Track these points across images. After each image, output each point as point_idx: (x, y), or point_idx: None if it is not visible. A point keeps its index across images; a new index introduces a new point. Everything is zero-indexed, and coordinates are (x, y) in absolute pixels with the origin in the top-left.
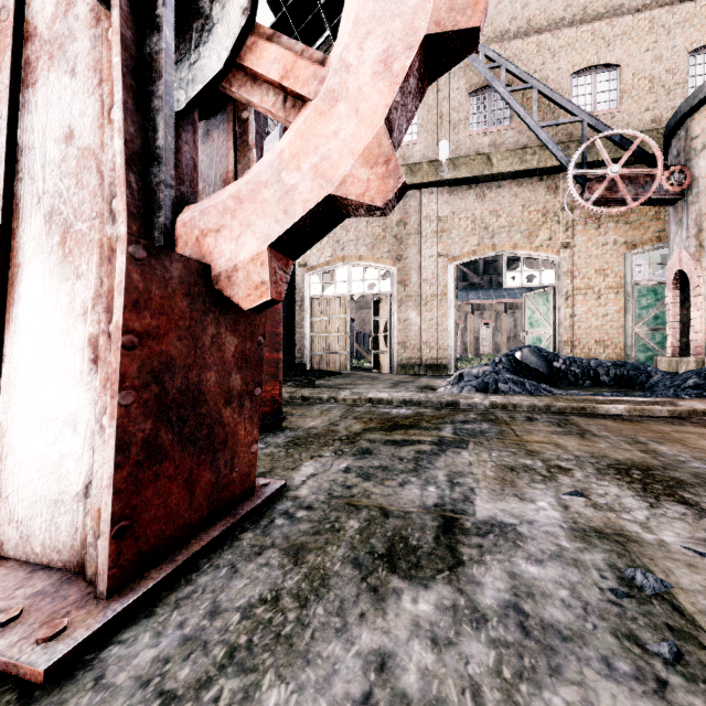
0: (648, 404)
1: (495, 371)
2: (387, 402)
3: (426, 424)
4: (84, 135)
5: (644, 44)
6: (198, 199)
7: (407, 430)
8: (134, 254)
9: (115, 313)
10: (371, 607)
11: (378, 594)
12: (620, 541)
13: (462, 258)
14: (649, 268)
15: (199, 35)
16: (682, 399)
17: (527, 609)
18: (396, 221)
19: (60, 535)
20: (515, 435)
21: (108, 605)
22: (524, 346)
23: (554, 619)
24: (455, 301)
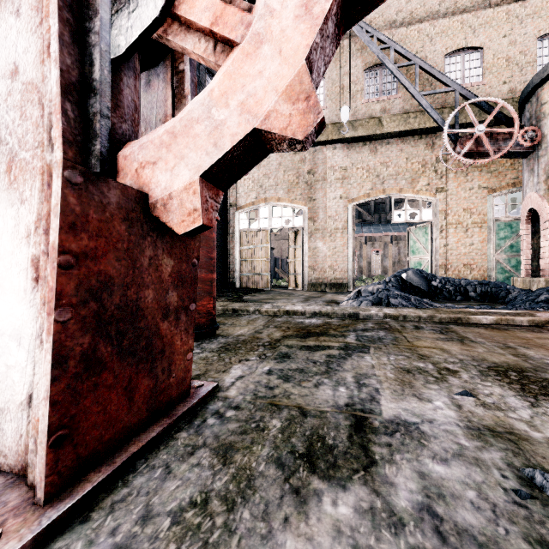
0: (511, 315)
1: (387, 288)
2: (301, 313)
3: (333, 331)
4: (27, 70)
5: (502, 31)
6: (139, 137)
7: (318, 337)
8: (70, 178)
9: (51, 234)
10: (294, 510)
11: (300, 495)
12: (512, 439)
13: (359, 200)
14: (506, 207)
15: None
16: (538, 311)
17: (440, 512)
18: (307, 170)
19: (6, 441)
20: (407, 341)
21: (44, 511)
22: (408, 269)
23: (467, 523)
24: (353, 233)
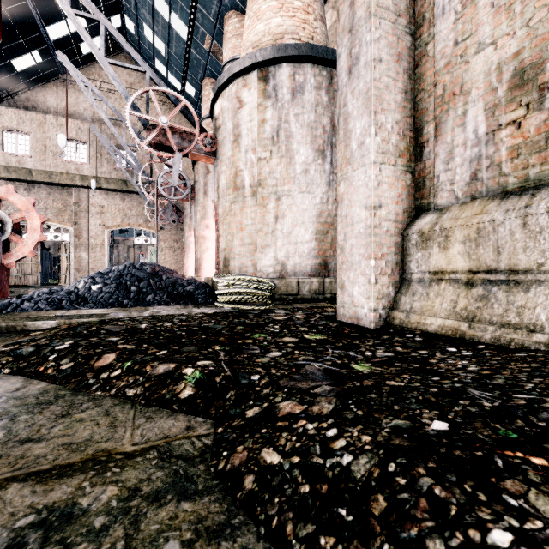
0: None
1: None
2: None
3: None
4: None
5: None
6: None
7: None
8: None
9: None
10: None
11: None
12: None
13: (113, 228)
14: None
15: (3, 235)
16: None
17: None
18: (73, 203)
19: None
20: None
21: None
22: None
23: None
24: (109, 248)
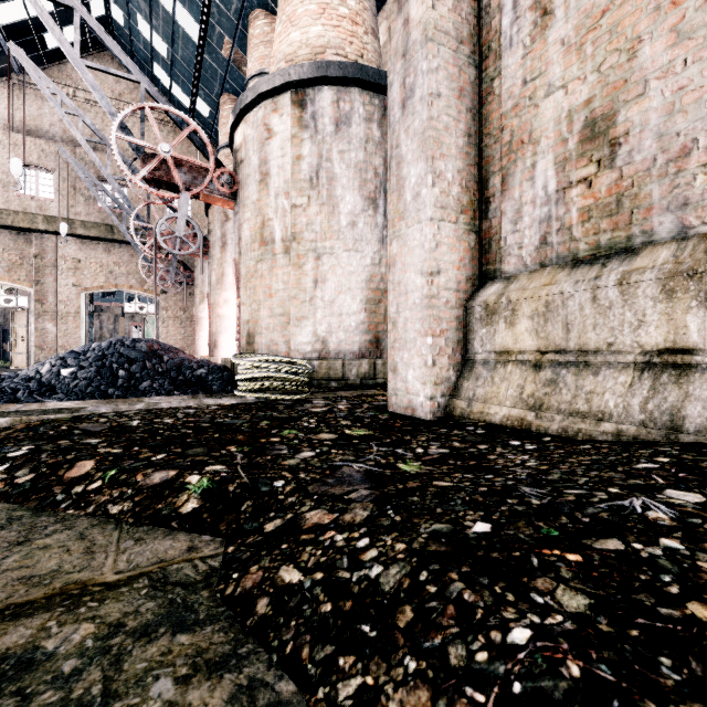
0: None
1: None
2: None
3: None
4: None
5: None
6: None
7: None
8: None
9: None
10: None
11: None
12: None
13: (93, 290)
14: None
15: None
16: None
17: None
18: (34, 254)
19: None
20: None
21: None
22: None
23: None
24: (87, 318)
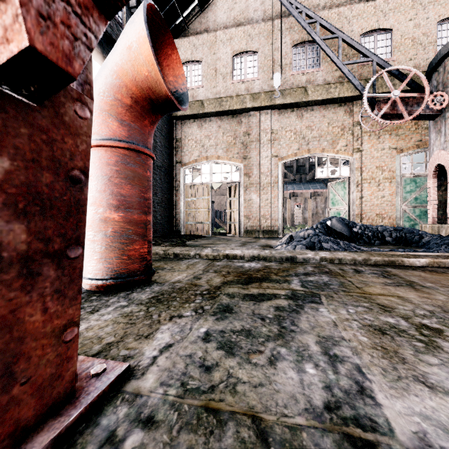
0: (443, 258)
1: (316, 234)
2: (240, 257)
3: (275, 276)
4: None
5: (408, 16)
6: None
7: (261, 283)
8: None
9: None
10: None
11: None
12: None
13: (288, 158)
14: (411, 165)
15: None
16: None
17: None
18: (243, 132)
19: None
20: (356, 287)
21: None
22: (332, 217)
23: None
24: (282, 187)
